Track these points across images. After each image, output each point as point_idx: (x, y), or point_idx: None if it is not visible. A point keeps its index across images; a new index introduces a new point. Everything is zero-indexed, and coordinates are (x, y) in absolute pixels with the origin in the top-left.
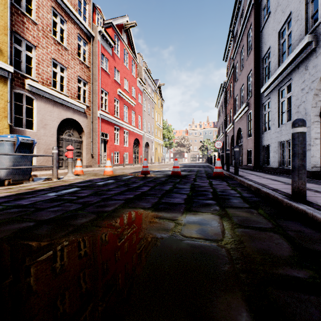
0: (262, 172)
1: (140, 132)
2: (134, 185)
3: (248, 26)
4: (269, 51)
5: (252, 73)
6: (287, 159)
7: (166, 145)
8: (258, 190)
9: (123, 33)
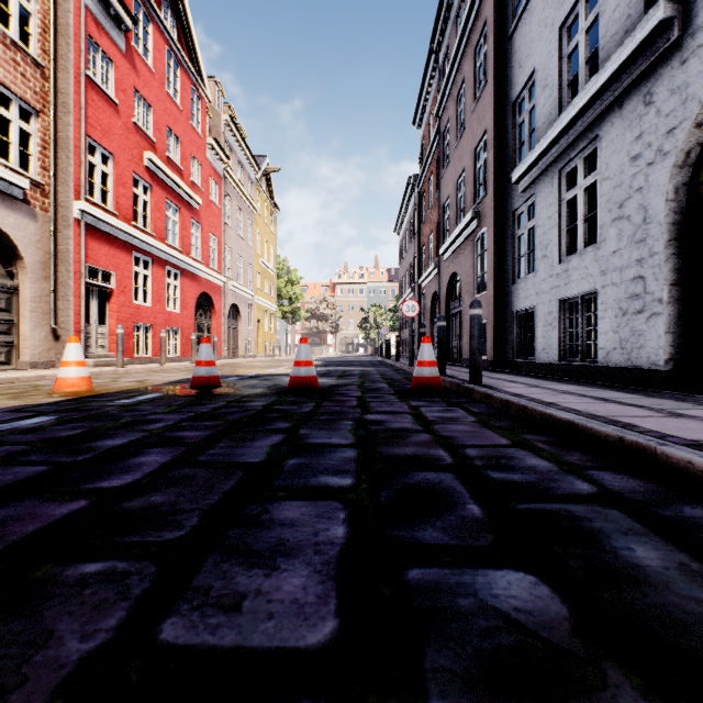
0: (523, 375)
1: (215, 278)
2: (117, 440)
3: (476, 31)
4: (532, 82)
5: (488, 139)
6: (584, 342)
7: (284, 315)
8: (631, 450)
9: (165, 7)
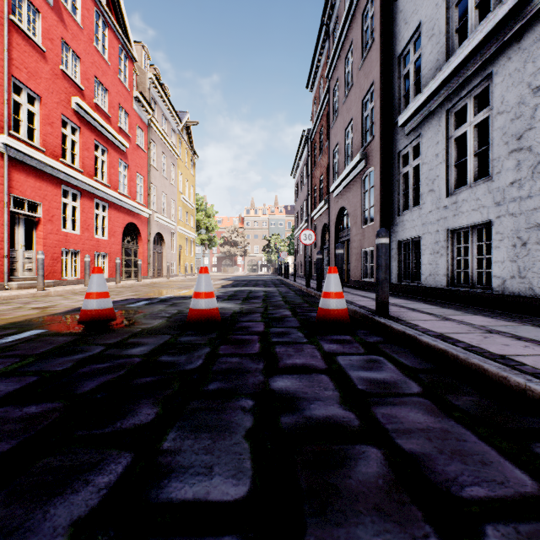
0: (414, 299)
1: (141, 210)
2: None
3: None
4: (417, 35)
5: (375, 89)
6: (474, 270)
7: (202, 242)
8: None
9: None
